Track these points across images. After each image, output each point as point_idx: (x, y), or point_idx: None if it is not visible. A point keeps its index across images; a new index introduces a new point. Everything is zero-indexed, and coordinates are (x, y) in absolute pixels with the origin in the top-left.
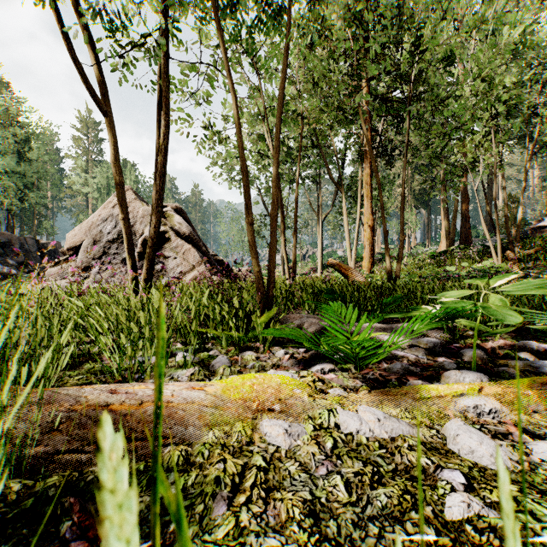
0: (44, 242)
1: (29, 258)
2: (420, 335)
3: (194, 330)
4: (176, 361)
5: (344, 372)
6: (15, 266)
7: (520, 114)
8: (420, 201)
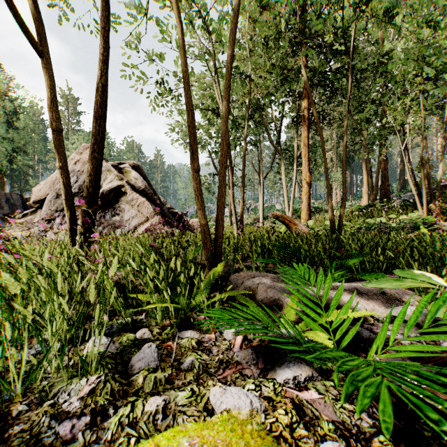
0: (28, 197)
1: (14, 211)
2: (394, 300)
3: (98, 318)
4: (83, 355)
5: (324, 376)
6: (1, 217)
7: (438, 85)
8: None
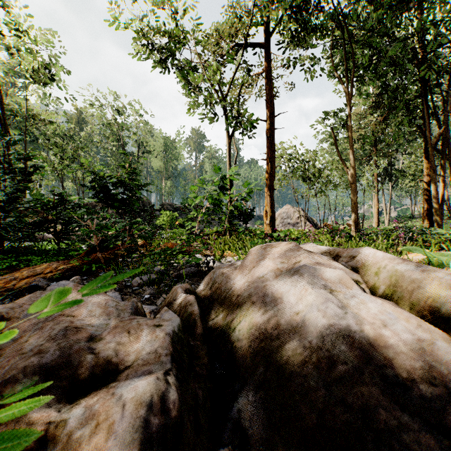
0: None
1: None
2: None
3: None
4: None
5: None
6: None
7: None
8: None
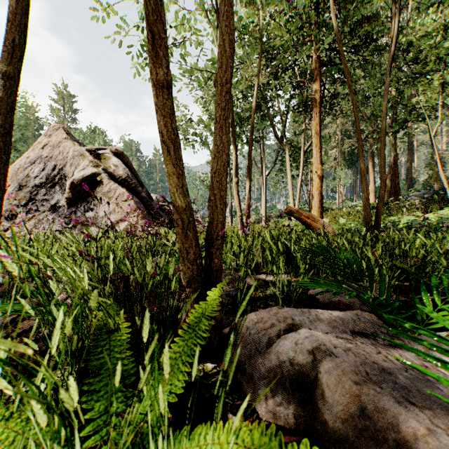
0: None
1: None
2: None
3: None
4: None
5: None
6: None
7: None
8: (348, 161)
